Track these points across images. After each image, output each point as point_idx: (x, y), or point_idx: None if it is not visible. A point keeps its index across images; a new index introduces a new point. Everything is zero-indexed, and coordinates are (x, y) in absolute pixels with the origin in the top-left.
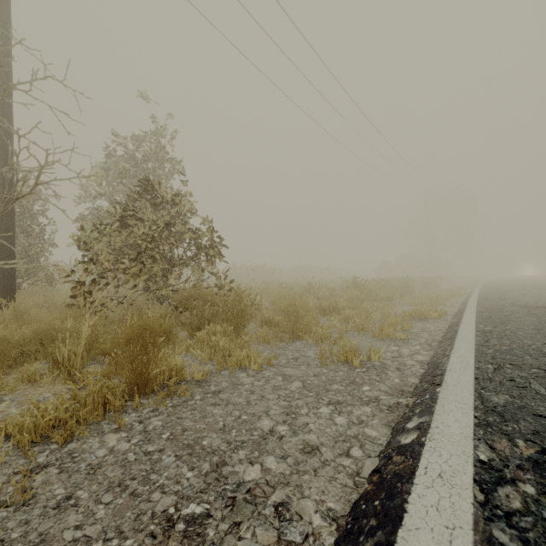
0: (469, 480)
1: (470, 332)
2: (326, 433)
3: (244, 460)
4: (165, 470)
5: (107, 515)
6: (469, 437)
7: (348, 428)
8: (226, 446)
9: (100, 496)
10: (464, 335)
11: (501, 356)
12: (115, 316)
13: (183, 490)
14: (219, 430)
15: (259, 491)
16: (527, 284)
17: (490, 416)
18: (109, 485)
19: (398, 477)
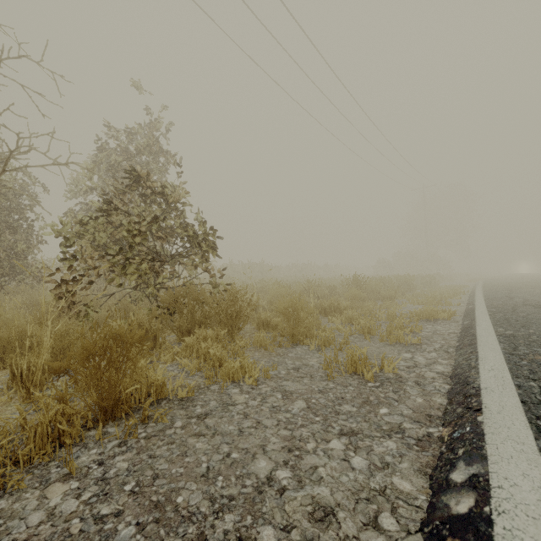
0: None
1: (491, 336)
2: (342, 485)
3: (231, 532)
4: None
5: None
6: None
7: (370, 476)
8: (208, 506)
9: None
10: (486, 341)
11: (540, 369)
12: (100, 318)
13: None
14: (201, 477)
15: None
16: (529, 282)
17: None
18: None
19: None
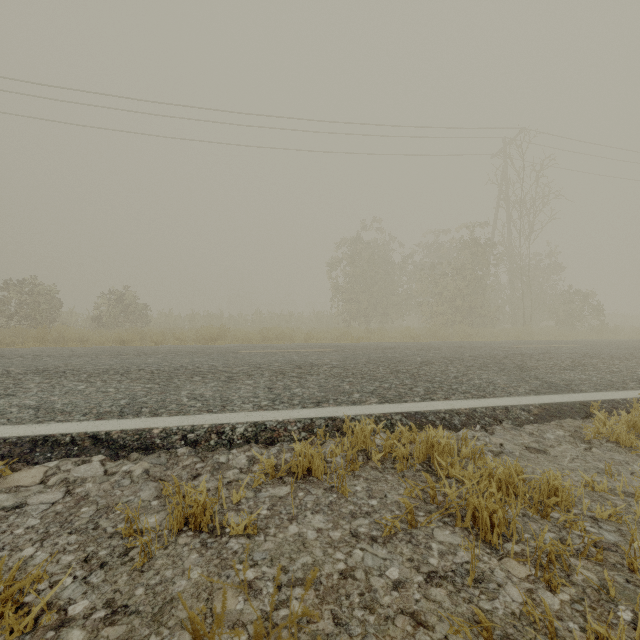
0: None
1: None
2: None
3: None
4: None
5: None
6: None
7: None
8: None
9: None
10: None
11: None
12: None
13: None
14: None
15: None
16: None
17: None
18: None
19: None
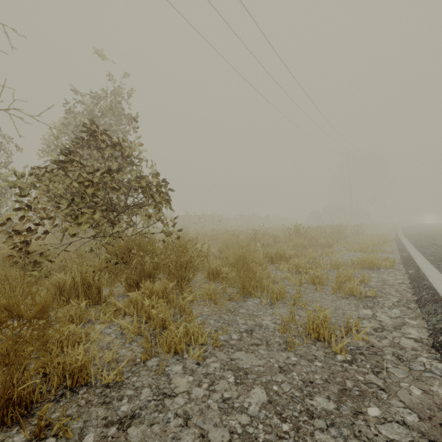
0: None
1: None
2: None
3: None
4: None
5: None
6: None
7: None
8: None
9: None
10: None
11: None
12: (54, 267)
13: None
14: None
15: None
16: None
17: None
18: None
19: None
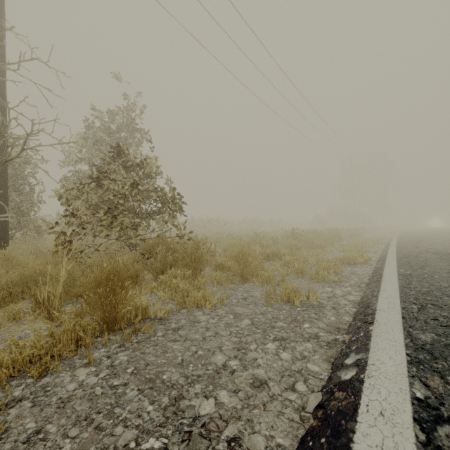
0: (409, 419)
1: (393, 275)
2: (273, 368)
3: (200, 394)
4: (128, 404)
5: (72, 449)
6: (404, 374)
7: (292, 363)
8: (184, 380)
9: (67, 430)
10: (388, 278)
11: (422, 297)
12: (92, 262)
13: (144, 424)
14: (178, 365)
15: (213, 426)
16: (436, 234)
17: (421, 354)
18: (76, 418)
19: (342, 414)
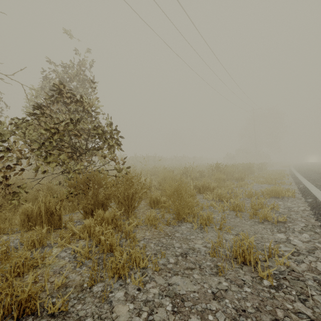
0: None
1: None
2: None
3: None
4: None
5: None
6: None
7: None
8: None
9: None
10: None
11: None
12: (28, 197)
13: None
14: None
15: None
16: None
17: None
18: None
19: None
